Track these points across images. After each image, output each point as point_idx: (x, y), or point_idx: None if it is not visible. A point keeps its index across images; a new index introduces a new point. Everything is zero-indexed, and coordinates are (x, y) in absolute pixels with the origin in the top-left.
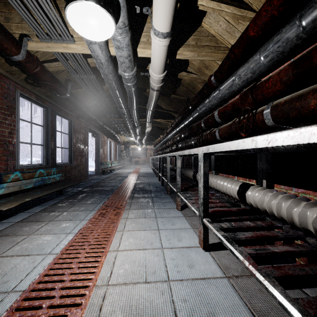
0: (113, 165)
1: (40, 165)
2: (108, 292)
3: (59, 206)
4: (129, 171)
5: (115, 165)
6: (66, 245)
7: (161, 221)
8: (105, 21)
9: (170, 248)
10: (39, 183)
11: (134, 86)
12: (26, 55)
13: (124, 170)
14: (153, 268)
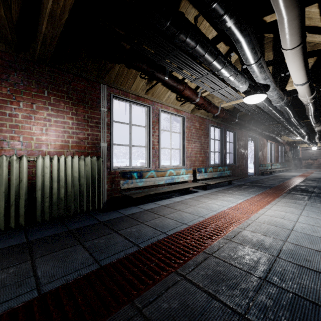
0: (273, 167)
1: (218, 164)
2: (262, 215)
3: (232, 189)
4: (294, 174)
5: (275, 167)
6: (241, 202)
7: (309, 207)
8: (261, 97)
9: (306, 216)
10: (219, 175)
11: (286, 107)
12: (219, 111)
13: (288, 173)
14: (288, 217)
